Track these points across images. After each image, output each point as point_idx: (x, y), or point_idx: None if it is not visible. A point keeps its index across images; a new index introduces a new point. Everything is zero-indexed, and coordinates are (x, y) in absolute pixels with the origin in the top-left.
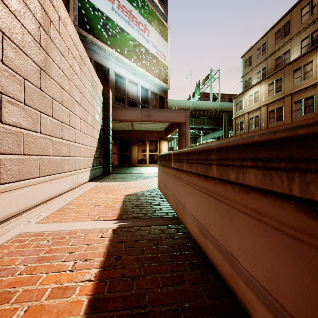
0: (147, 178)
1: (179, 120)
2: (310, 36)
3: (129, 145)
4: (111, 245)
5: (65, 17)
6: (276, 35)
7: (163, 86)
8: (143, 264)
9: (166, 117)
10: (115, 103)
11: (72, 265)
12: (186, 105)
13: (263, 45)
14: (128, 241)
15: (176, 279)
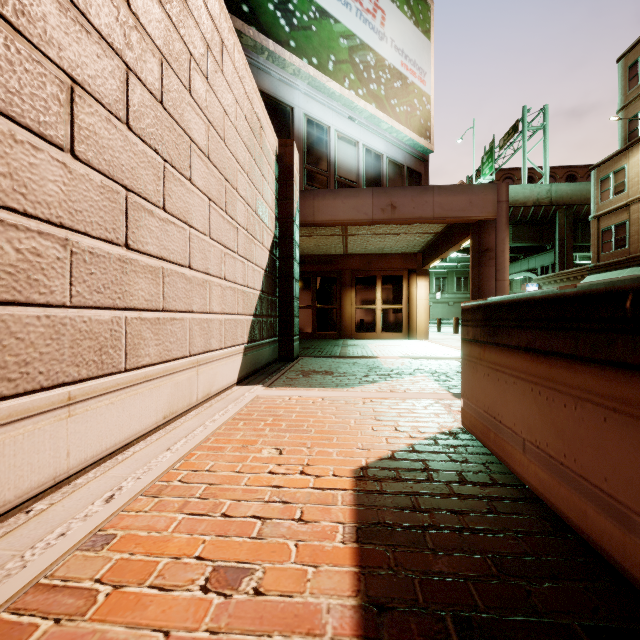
0: (397, 374)
1: (477, 215)
2: None
3: (338, 288)
4: None
5: None
6: None
7: (417, 144)
8: None
9: (440, 208)
10: (307, 188)
11: None
12: None
13: None
14: None
15: None
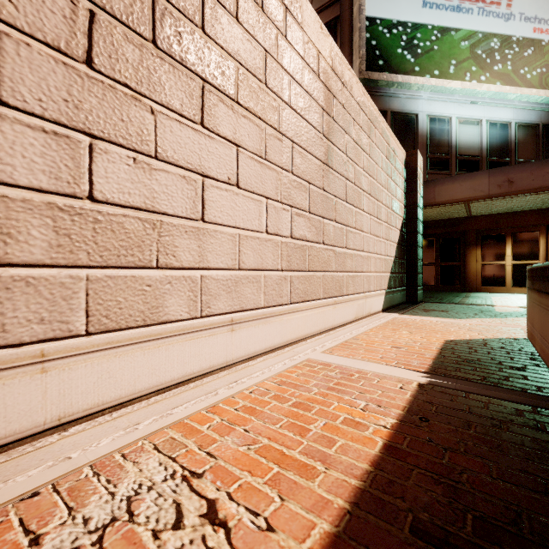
0: (503, 315)
1: None
2: None
3: (462, 247)
4: (414, 402)
5: (349, 78)
6: None
7: None
8: (466, 440)
9: None
10: (429, 172)
11: (363, 405)
12: None
13: None
14: (443, 406)
15: (527, 482)
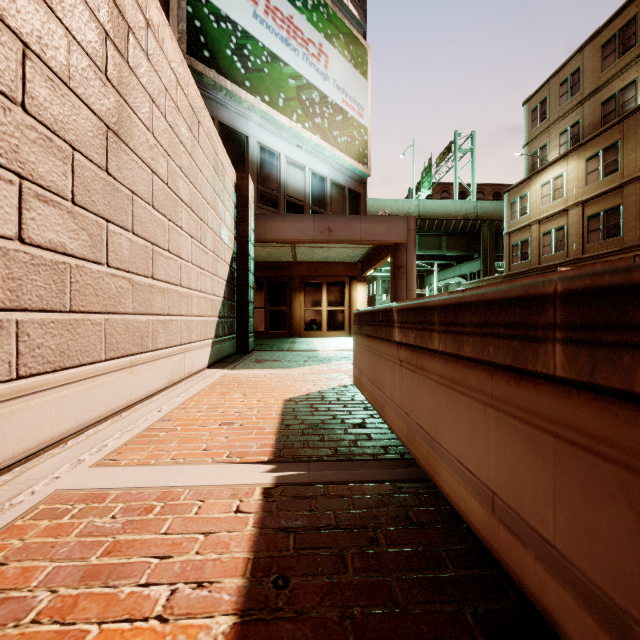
0: (328, 360)
1: (393, 239)
2: None
3: (288, 292)
4: (262, 539)
5: (159, 22)
6: (603, 49)
7: (357, 169)
8: (351, 607)
9: (366, 233)
10: (260, 206)
11: (165, 597)
12: (403, 208)
13: (574, 74)
14: (302, 528)
15: None
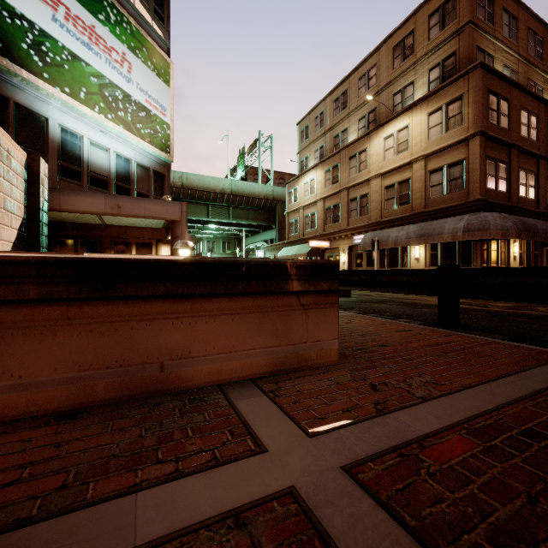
0: None
1: (171, 217)
2: (367, 116)
3: (99, 250)
4: None
5: None
6: (334, 103)
7: (160, 156)
8: None
9: (149, 211)
10: (61, 178)
11: None
12: (219, 185)
13: (321, 114)
14: None
15: None
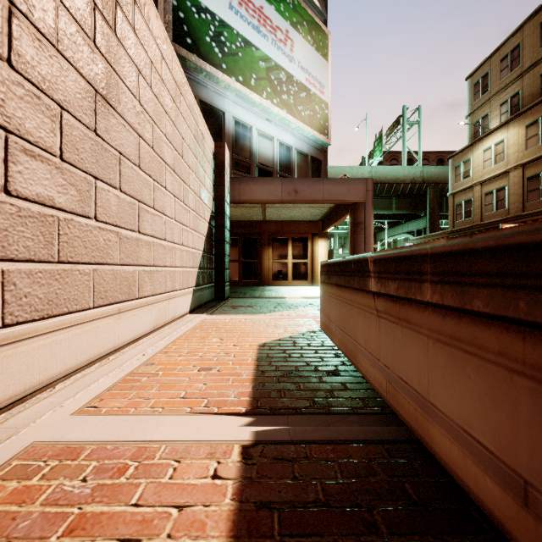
0: (295, 307)
1: (353, 199)
2: None
3: (259, 247)
4: (242, 518)
5: (145, 1)
6: (541, 26)
7: (318, 139)
8: None
9: (328, 193)
10: (235, 172)
11: None
12: (357, 174)
13: (514, 50)
14: (287, 504)
15: None
